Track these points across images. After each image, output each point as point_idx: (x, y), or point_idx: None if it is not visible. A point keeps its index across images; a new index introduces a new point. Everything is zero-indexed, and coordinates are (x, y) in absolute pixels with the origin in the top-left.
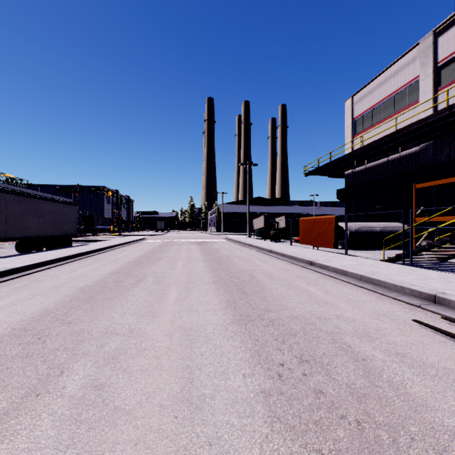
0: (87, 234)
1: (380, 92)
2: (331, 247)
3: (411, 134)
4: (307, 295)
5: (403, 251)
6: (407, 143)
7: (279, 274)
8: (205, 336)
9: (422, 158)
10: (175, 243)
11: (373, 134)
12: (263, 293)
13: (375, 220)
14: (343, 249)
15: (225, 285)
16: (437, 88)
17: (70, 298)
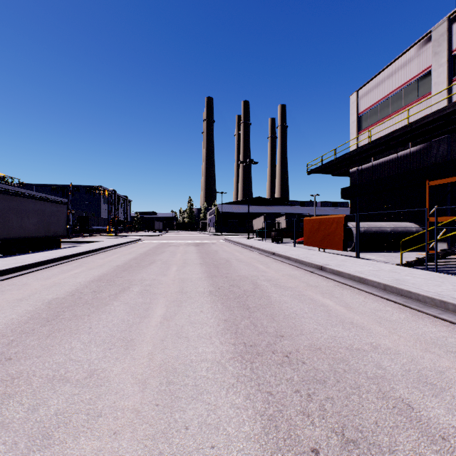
0: (82, 235)
1: (388, 85)
2: (340, 249)
3: (424, 127)
4: (325, 311)
5: (426, 254)
6: (418, 138)
7: (286, 281)
8: (194, 385)
9: (435, 154)
10: (172, 244)
11: (380, 129)
12: (270, 309)
13: (382, 220)
14: (351, 251)
15: (224, 297)
16: (452, 78)
17: (29, 316)
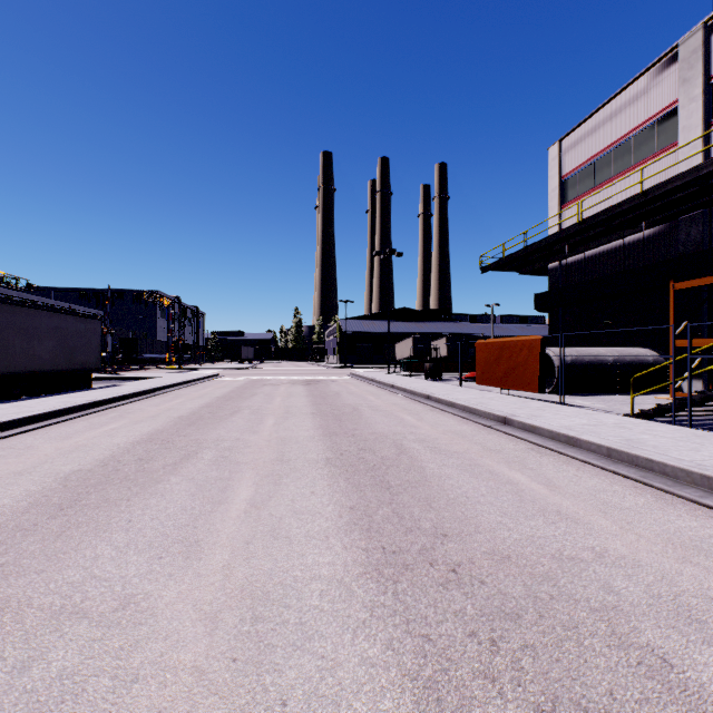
0: (127, 368)
1: (609, 131)
2: (534, 390)
3: (667, 197)
4: (514, 493)
5: (674, 399)
6: (657, 215)
7: (450, 442)
8: (299, 623)
9: (684, 240)
10: (268, 382)
11: (597, 200)
12: (425, 489)
13: (599, 345)
14: (551, 394)
15: (350, 468)
16: (710, 120)
17: (30, 501)
